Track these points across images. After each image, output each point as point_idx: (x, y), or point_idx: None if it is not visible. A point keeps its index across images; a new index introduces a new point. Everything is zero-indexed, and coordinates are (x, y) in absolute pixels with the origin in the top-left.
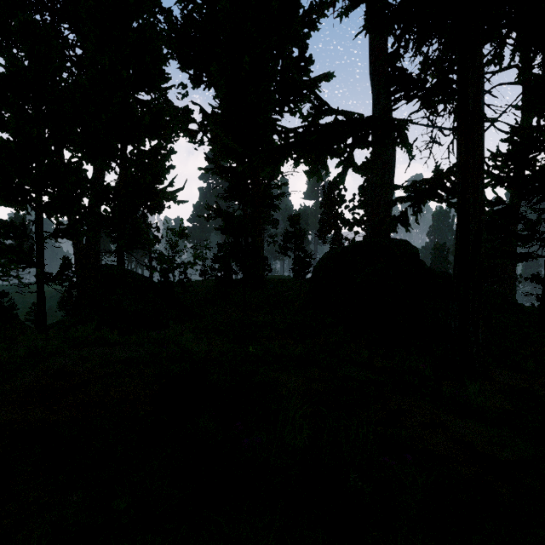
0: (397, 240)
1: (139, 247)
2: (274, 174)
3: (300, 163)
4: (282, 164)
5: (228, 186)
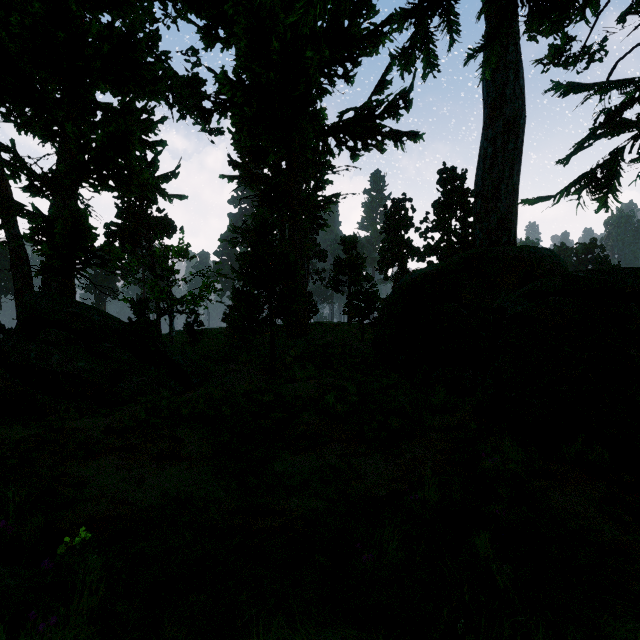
0: (536, 248)
1: (95, 264)
2: (324, 7)
3: (358, 155)
4: (333, 157)
5: (259, 196)
